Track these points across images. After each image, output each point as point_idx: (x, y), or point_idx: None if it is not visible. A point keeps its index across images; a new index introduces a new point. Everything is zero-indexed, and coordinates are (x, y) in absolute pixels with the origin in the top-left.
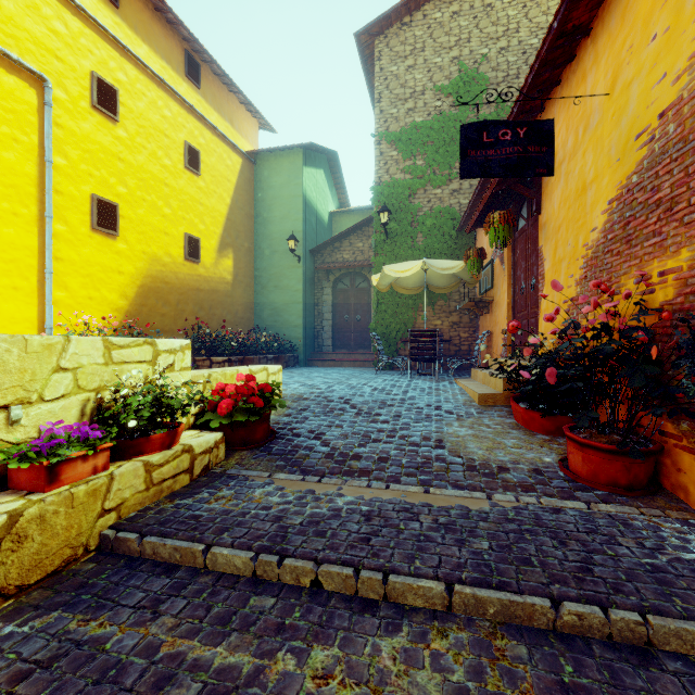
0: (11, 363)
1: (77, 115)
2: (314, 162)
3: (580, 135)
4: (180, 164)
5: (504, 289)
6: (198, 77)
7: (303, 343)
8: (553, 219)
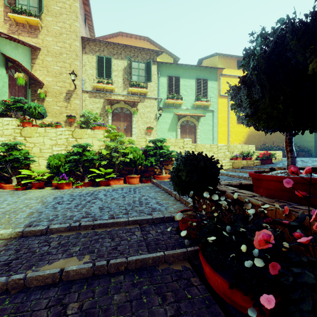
0: (232, 147)
1: None
2: None
3: None
4: None
5: None
6: None
7: (314, 148)
8: None
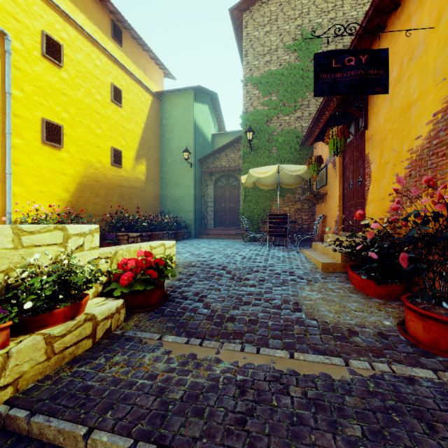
0: None
1: (31, 61)
2: (201, 99)
3: (405, 65)
4: (108, 99)
5: (336, 185)
6: (120, 39)
7: (194, 223)
8: (379, 132)
